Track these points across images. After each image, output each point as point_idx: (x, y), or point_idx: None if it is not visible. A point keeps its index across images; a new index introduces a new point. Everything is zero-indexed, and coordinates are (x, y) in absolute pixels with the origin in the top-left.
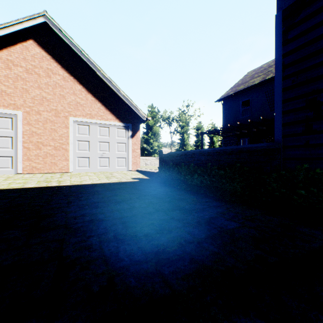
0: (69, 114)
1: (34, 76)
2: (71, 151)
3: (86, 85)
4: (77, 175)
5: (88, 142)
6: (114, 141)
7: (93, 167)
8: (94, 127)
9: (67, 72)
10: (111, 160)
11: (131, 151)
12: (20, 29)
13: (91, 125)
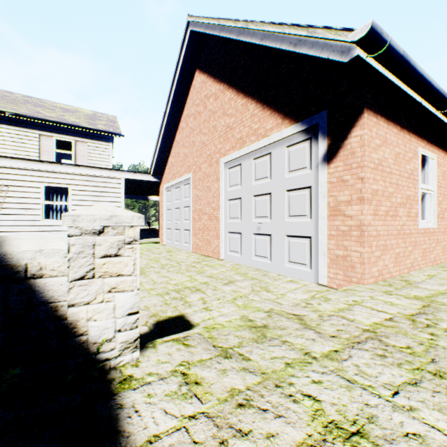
0: (220, 155)
1: (198, 119)
2: (221, 220)
3: (236, 81)
4: (193, 268)
5: (239, 199)
6: (280, 188)
7: (245, 256)
8: (247, 165)
9: (218, 83)
10: (275, 243)
11: (327, 212)
12: (180, 70)
13: (243, 162)
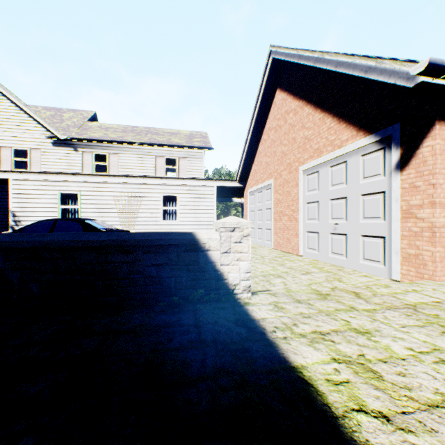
0: (298, 163)
1: (278, 132)
2: (300, 221)
3: (313, 97)
4: (274, 261)
5: (316, 203)
6: (355, 192)
7: (322, 253)
8: (324, 172)
9: (297, 100)
10: (350, 242)
11: (399, 214)
12: (262, 92)
13: (320, 169)
